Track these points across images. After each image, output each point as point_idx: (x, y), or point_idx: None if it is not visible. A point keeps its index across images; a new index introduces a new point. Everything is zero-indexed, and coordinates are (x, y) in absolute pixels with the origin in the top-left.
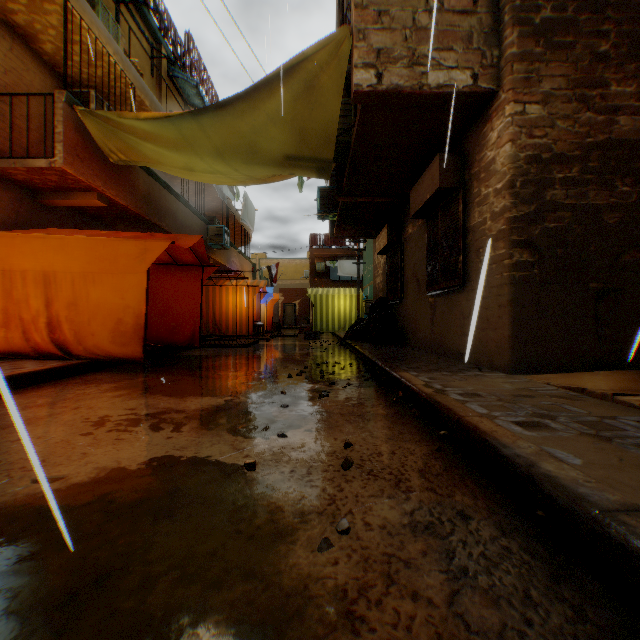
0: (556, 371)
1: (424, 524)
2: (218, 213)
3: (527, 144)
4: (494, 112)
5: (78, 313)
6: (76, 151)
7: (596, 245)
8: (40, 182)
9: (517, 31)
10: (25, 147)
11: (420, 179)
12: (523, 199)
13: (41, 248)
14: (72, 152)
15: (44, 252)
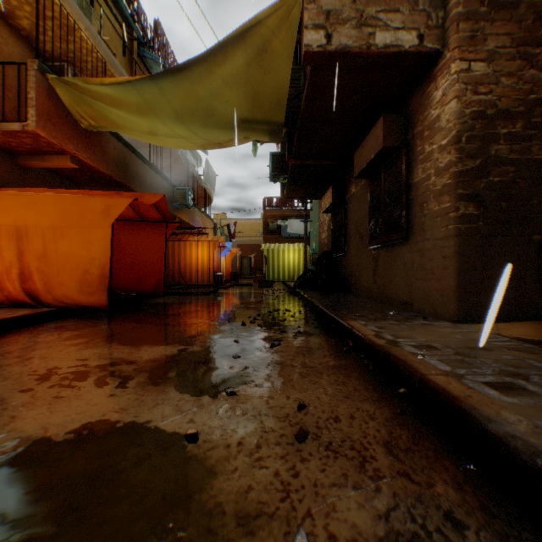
0: (500, 320)
1: (406, 537)
2: (183, 178)
3: (472, 101)
4: (438, 72)
5: (48, 264)
6: (48, 116)
7: (539, 198)
8: (16, 145)
9: None
10: (4, 114)
11: (364, 141)
12: (468, 154)
13: (14, 204)
14: (44, 117)
15: (16, 208)
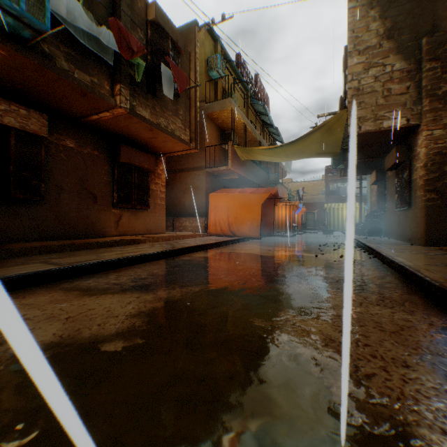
0: None
1: (356, 262)
2: (270, 164)
3: (433, 147)
4: (418, 132)
5: (237, 221)
6: (233, 161)
7: None
8: (219, 173)
9: (427, 99)
10: (213, 160)
11: (388, 154)
12: (431, 171)
13: (225, 198)
14: (232, 162)
15: (226, 200)
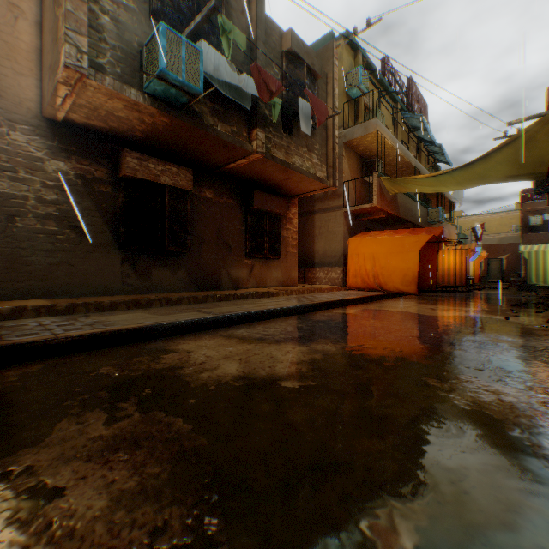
0: None
1: None
2: (430, 195)
3: None
4: None
5: (385, 271)
6: (379, 196)
7: None
8: (360, 212)
9: None
10: (352, 197)
11: None
12: None
13: (369, 243)
14: (378, 197)
15: (371, 245)
